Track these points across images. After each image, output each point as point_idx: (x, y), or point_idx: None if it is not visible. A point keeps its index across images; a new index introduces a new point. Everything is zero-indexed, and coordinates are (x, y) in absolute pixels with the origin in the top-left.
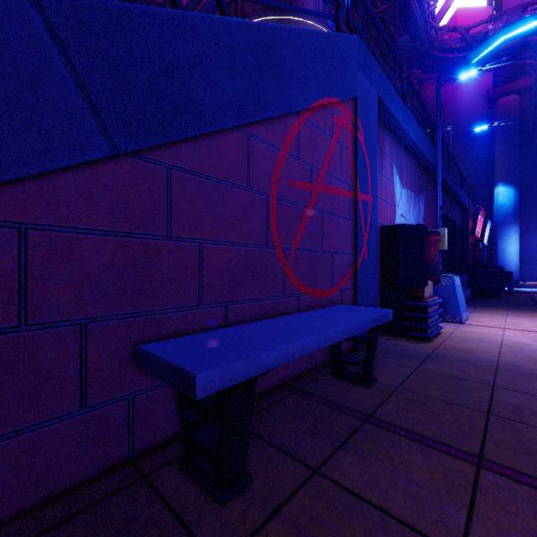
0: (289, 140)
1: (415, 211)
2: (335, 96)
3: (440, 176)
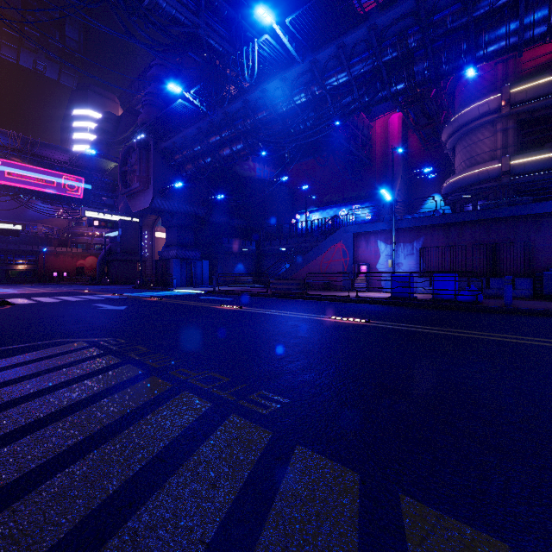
0: (324, 257)
1: (406, 250)
2: (334, 244)
3: (393, 239)
